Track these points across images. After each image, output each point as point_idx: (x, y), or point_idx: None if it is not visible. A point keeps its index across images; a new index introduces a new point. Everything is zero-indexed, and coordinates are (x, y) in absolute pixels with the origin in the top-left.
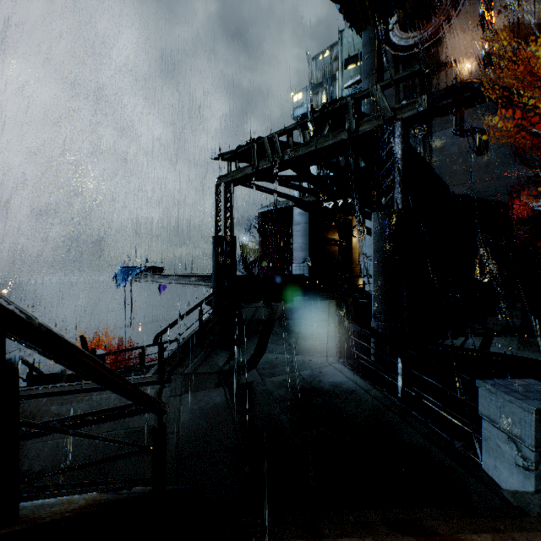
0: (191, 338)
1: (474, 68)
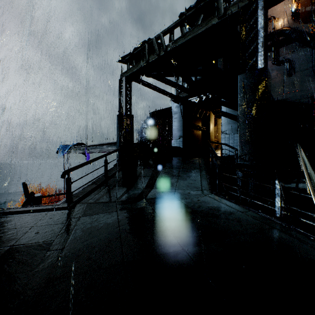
0: (97, 180)
1: (286, 21)
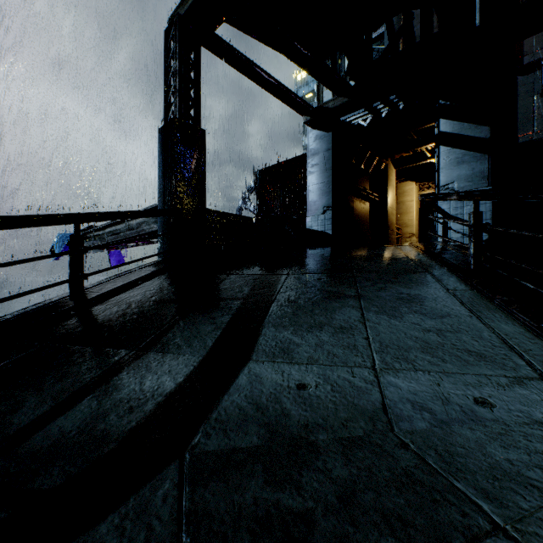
0: (28, 313)
1: None
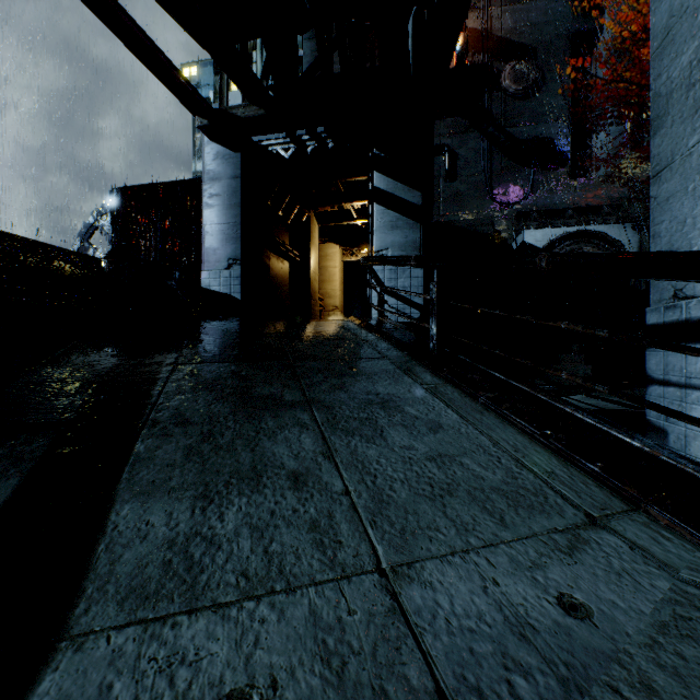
0: None
1: None
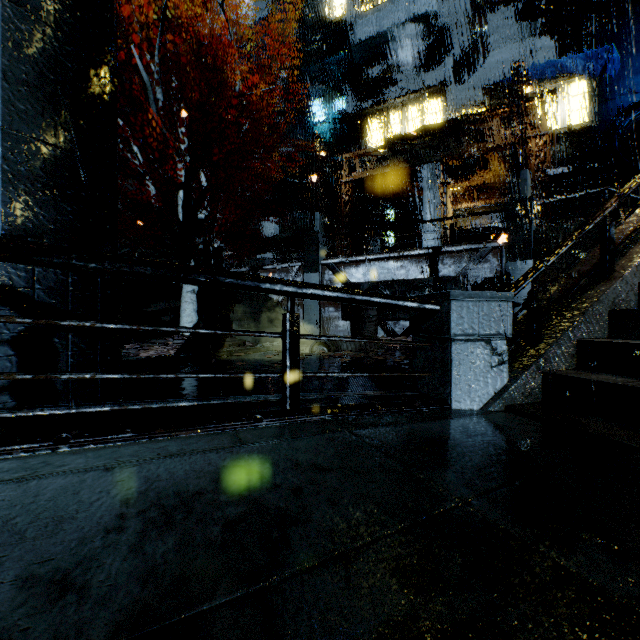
0: None
1: None
